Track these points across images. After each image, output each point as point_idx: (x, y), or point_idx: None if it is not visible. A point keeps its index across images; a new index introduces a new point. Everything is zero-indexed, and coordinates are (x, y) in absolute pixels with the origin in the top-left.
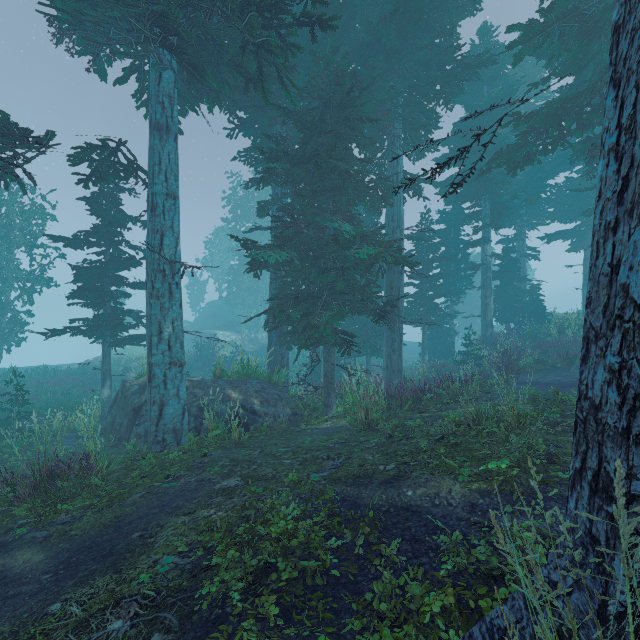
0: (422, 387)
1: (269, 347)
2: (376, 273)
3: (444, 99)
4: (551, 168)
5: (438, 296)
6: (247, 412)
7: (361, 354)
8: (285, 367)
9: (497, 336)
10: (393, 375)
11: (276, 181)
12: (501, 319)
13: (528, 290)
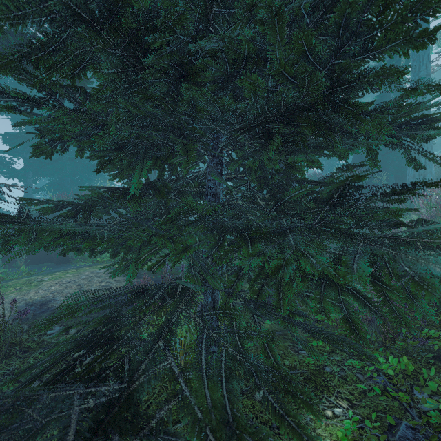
0: None
1: None
2: None
3: None
4: None
5: None
6: None
7: None
8: None
9: None
10: None
11: None
12: None
13: None
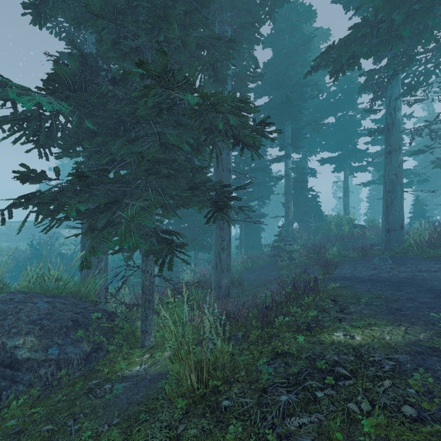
0: (269, 303)
1: (82, 250)
2: (209, 156)
3: (269, 7)
4: (325, 112)
5: (253, 199)
6: (1, 368)
7: (190, 250)
8: (100, 274)
9: (295, 232)
10: (222, 274)
11: (67, 15)
12: (294, 219)
13: (312, 198)
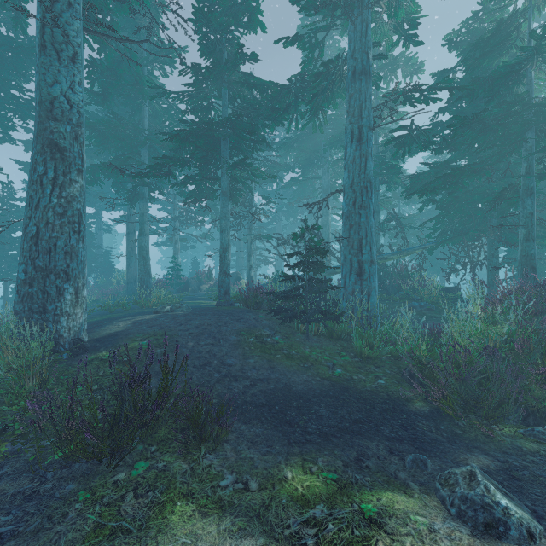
0: None
1: None
2: None
3: (20, 116)
4: None
5: None
6: None
7: None
8: None
9: None
10: None
11: None
12: None
13: (102, 254)
